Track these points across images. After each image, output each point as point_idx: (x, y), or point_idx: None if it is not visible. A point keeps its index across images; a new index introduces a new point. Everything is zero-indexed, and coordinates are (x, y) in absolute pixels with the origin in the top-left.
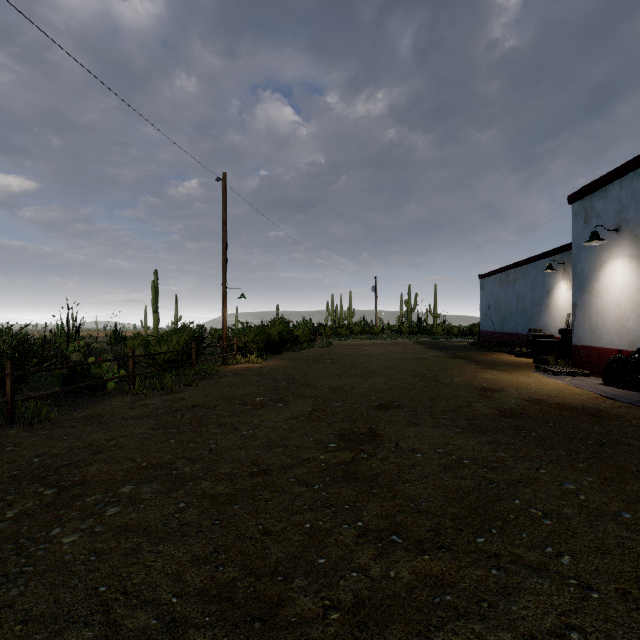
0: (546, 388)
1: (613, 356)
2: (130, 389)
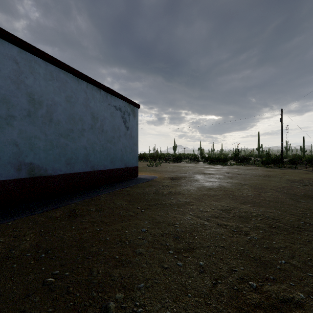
0: None
1: None
2: None
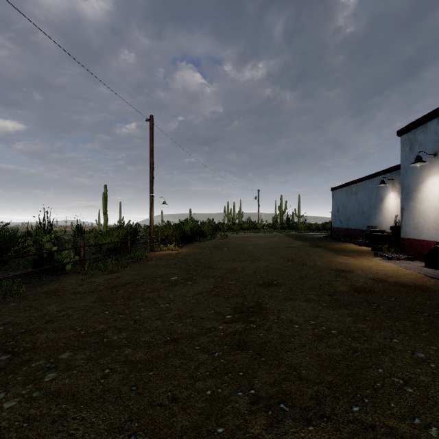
0: (384, 270)
1: (433, 246)
2: (82, 270)
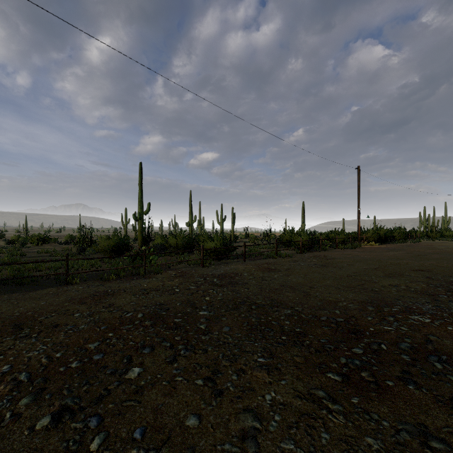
0: None
1: None
2: (336, 248)
